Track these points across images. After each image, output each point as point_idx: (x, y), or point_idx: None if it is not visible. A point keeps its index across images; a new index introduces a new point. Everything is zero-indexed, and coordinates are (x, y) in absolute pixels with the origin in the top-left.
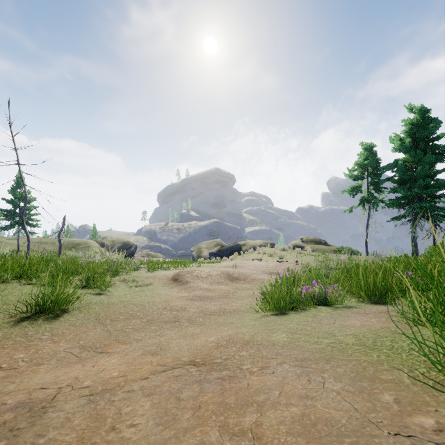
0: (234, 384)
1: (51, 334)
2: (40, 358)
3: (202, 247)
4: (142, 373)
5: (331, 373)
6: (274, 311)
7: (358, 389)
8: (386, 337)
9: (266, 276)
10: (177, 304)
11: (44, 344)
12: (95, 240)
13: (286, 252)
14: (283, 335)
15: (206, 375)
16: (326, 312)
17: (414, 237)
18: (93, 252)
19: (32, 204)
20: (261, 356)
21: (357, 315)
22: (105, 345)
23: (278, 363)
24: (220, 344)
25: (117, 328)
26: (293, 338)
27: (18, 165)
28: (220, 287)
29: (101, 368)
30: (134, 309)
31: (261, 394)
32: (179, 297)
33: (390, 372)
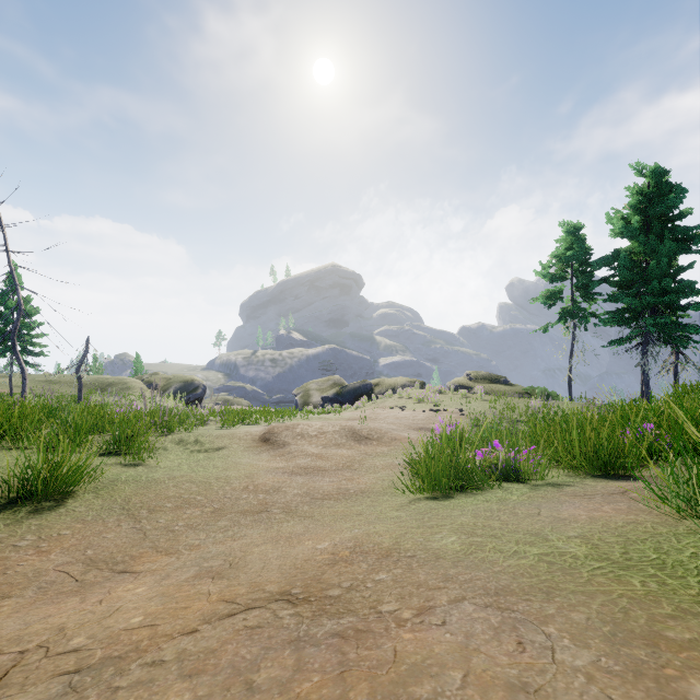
0: (367, 652)
1: (38, 537)
2: (8, 584)
3: (311, 389)
4: (188, 618)
5: (561, 625)
6: (430, 493)
7: (629, 665)
8: (643, 542)
9: (414, 433)
10: (267, 482)
11: (20, 557)
12: (139, 378)
13: (444, 395)
14: (452, 538)
15: (311, 627)
16: (520, 494)
17: (645, 371)
18: (135, 396)
19: (30, 316)
20: (417, 582)
21: (573, 498)
22: (132, 558)
23: (451, 599)
24: (339, 556)
25: (159, 525)
26: (471, 545)
27: (6, 252)
28: (340, 452)
29: (114, 607)
30: (192, 490)
31: (423, 679)
32: (270, 470)
33: (681, 622)
